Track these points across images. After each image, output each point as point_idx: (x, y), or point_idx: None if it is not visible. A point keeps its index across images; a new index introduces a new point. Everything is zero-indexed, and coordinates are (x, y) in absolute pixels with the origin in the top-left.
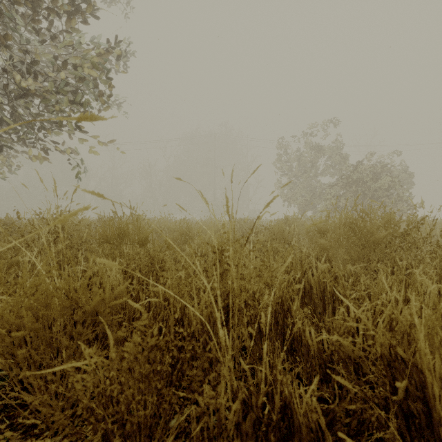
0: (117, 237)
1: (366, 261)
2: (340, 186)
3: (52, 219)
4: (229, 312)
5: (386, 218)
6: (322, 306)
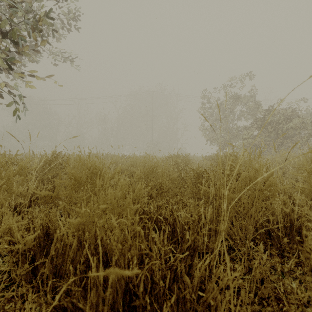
0: None
1: None
2: (254, 127)
3: None
4: None
5: None
6: None
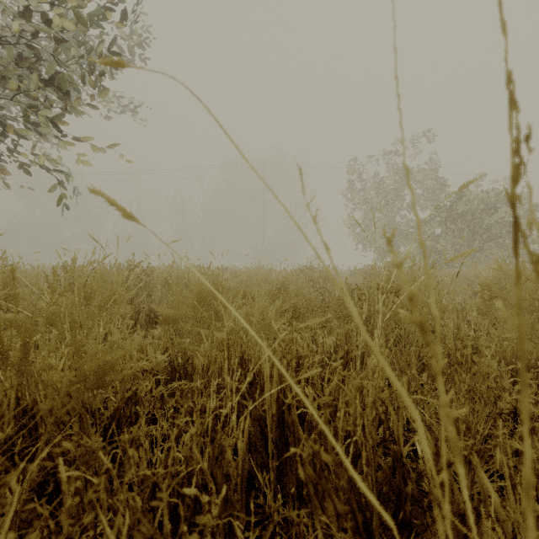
0: None
1: None
2: (436, 222)
3: None
4: None
5: None
6: None
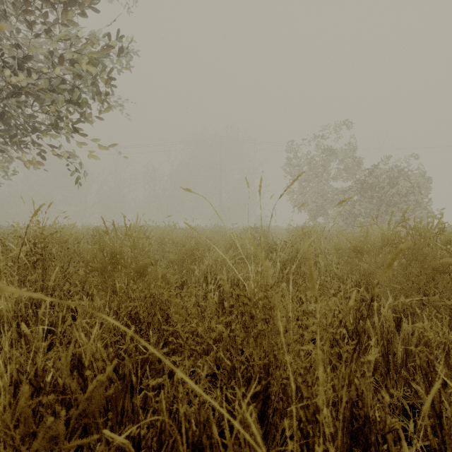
0: (107, 265)
1: (422, 292)
2: (353, 191)
3: (32, 237)
4: (268, 398)
5: (447, 238)
6: (384, 365)
